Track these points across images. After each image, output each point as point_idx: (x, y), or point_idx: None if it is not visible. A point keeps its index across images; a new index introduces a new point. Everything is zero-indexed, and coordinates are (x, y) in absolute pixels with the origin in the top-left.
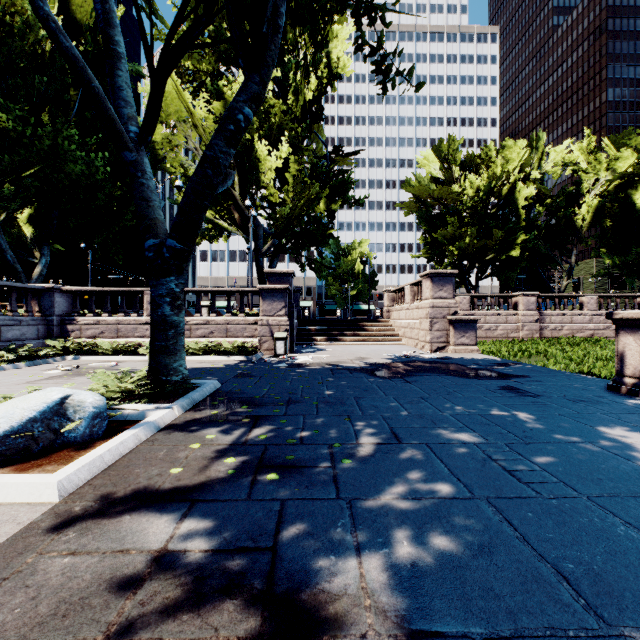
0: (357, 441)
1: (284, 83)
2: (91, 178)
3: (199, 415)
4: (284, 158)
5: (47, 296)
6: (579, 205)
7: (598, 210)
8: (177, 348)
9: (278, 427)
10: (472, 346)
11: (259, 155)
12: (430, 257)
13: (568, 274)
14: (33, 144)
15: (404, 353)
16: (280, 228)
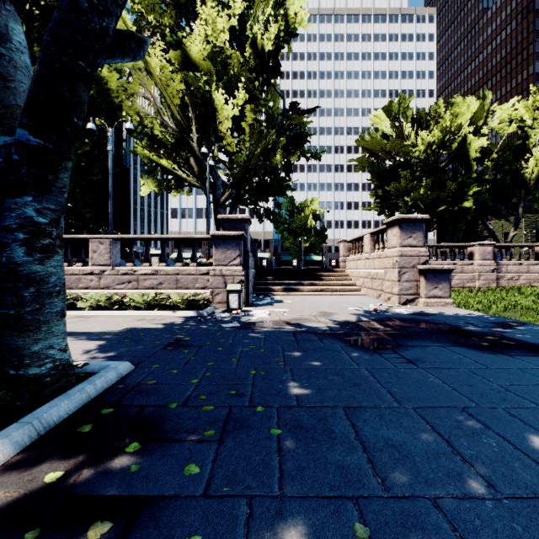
0: None
1: (242, 38)
2: None
3: (7, 492)
4: (242, 109)
5: None
6: (524, 160)
7: None
8: (41, 318)
9: None
10: (446, 298)
11: (216, 104)
12: (382, 209)
13: (515, 225)
14: None
15: (371, 306)
16: (237, 178)
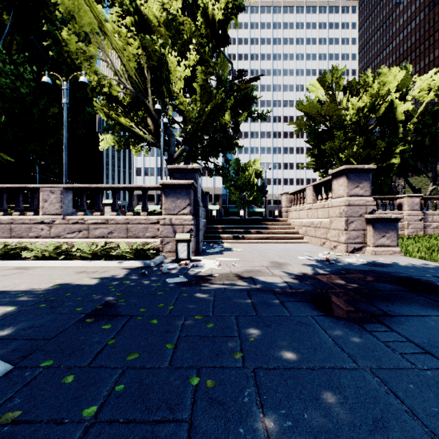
0: None
1: (194, 10)
2: (17, 89)
3: None
4: (194, 73)
5: None
6: None
7: None
8: None
9: None
10: (393, 247)
11: (170, 66)
12: (318, 166)
13: (433, 181)
14: None
15: (320, 255)
16: (189, 135)
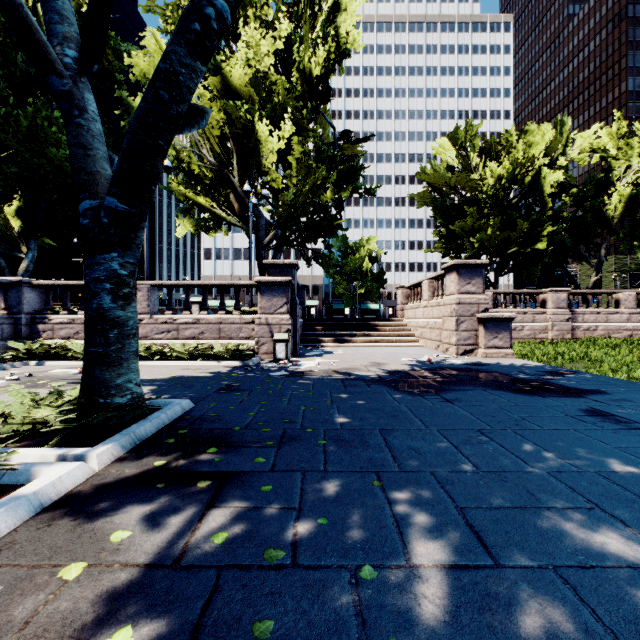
0: (407, 557)
1: (288, 60)
2: None
3: (131, 470)
4: (288, 141)
5: (14, 291)
6: (608, 195)
7: (631, 199)
8: (123, 356)
9: (255, 505)
10: (506, 349)
11: (260, 136)
12: (446, 251)
13: (597, 269)
14: (9, 124)
15: (426, 357)
16: (283, 217)
